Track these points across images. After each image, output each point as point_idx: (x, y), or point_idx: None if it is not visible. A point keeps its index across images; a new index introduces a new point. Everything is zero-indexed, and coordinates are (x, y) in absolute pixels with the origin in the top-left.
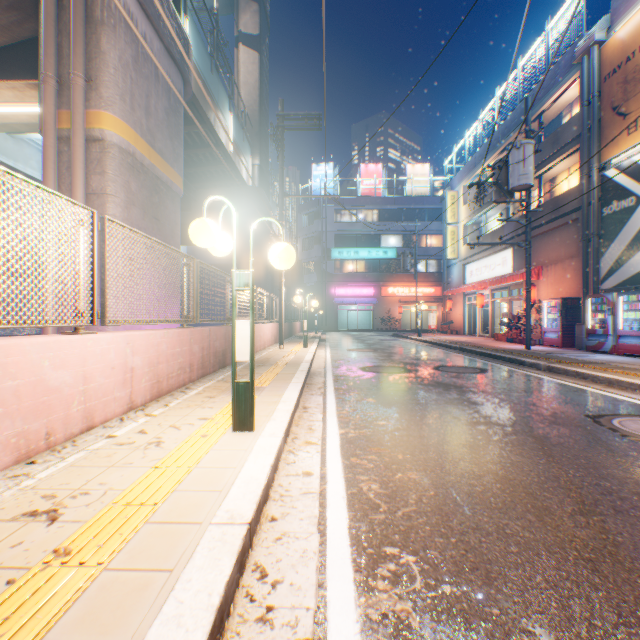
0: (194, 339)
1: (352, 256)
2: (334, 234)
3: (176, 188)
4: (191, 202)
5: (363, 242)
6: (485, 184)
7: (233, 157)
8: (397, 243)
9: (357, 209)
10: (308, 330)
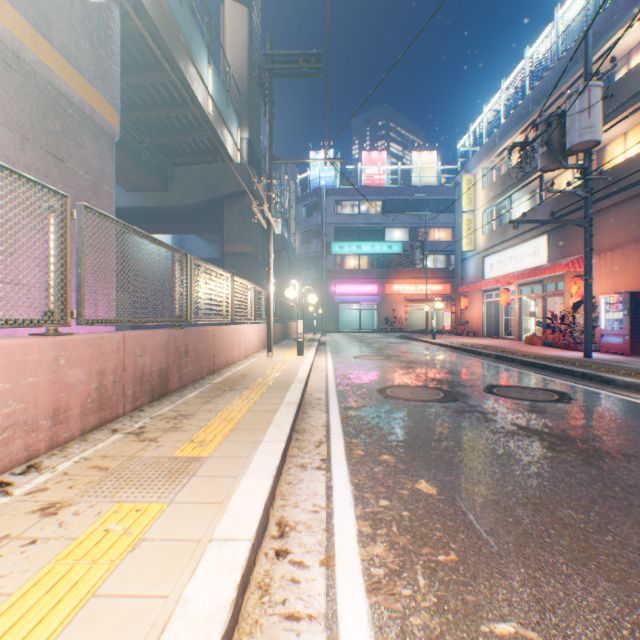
0: (69, 357)
1: (354, 251)
2: (334, 227)
3: (102, 121)
4: (168, 181)
5: (366, 236)
6: (534, 142)
7: (214, 122)
8: (402, 237)
9: (359, 200)
10: (306, 331)
